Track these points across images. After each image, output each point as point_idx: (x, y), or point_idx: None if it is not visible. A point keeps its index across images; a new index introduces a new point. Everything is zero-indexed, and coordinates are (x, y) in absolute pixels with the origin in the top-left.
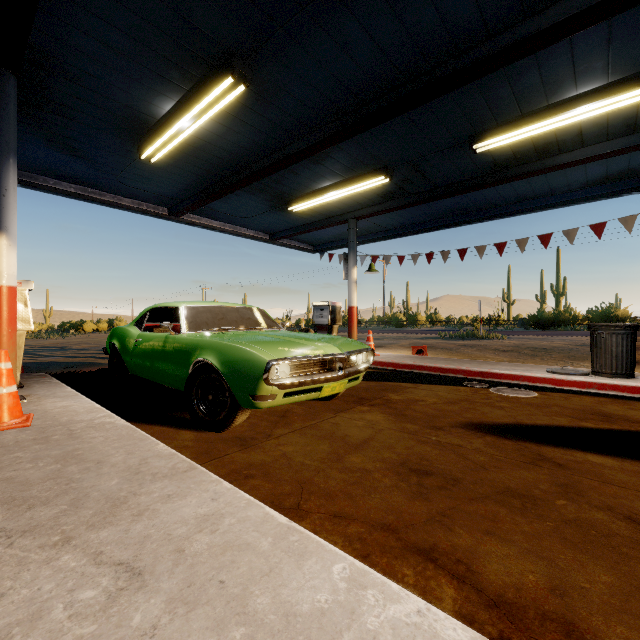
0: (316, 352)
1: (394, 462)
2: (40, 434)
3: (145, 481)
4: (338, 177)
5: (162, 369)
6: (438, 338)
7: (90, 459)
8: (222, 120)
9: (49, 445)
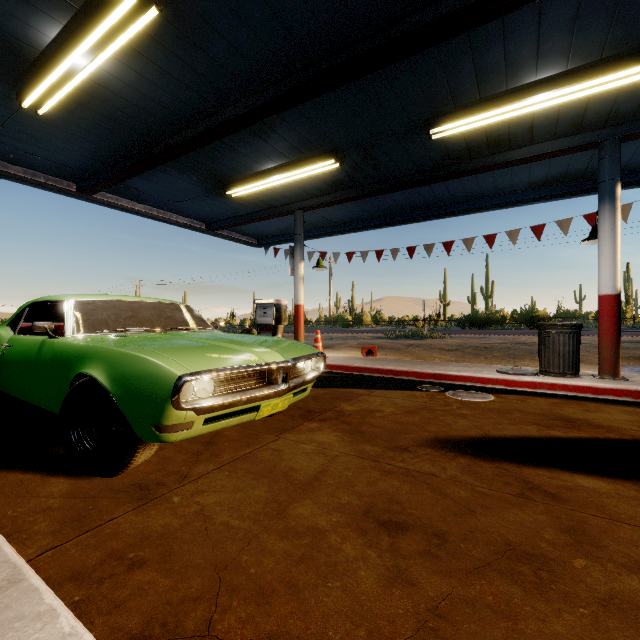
0: (251, 360)
1: (355, 508)
2: None
3: None
4: (283, 158)
5: (35, 386)
6: (385, 338)
7: None
8: (133, 63)
9: None
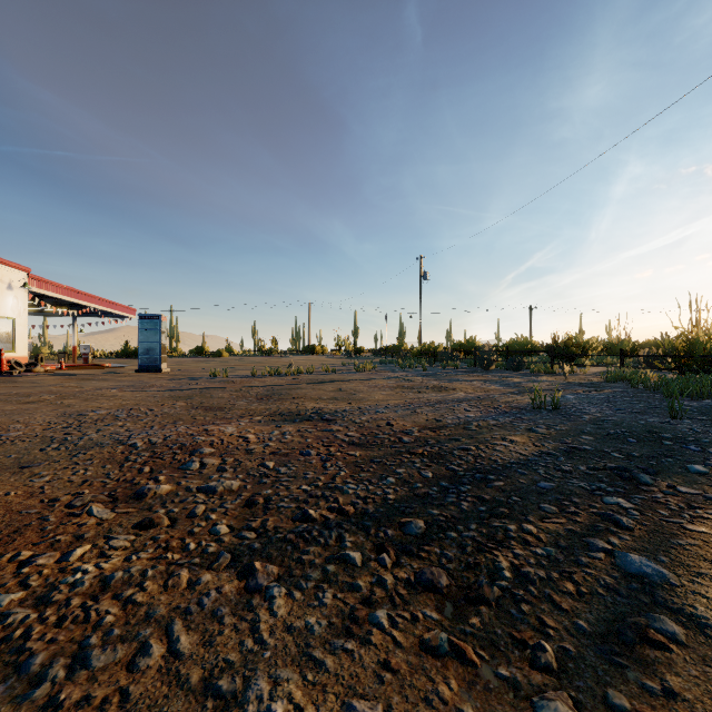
0: None
1: None
2: None
3: None
4: None
5: None
6: None
7: None
8: None
9: None
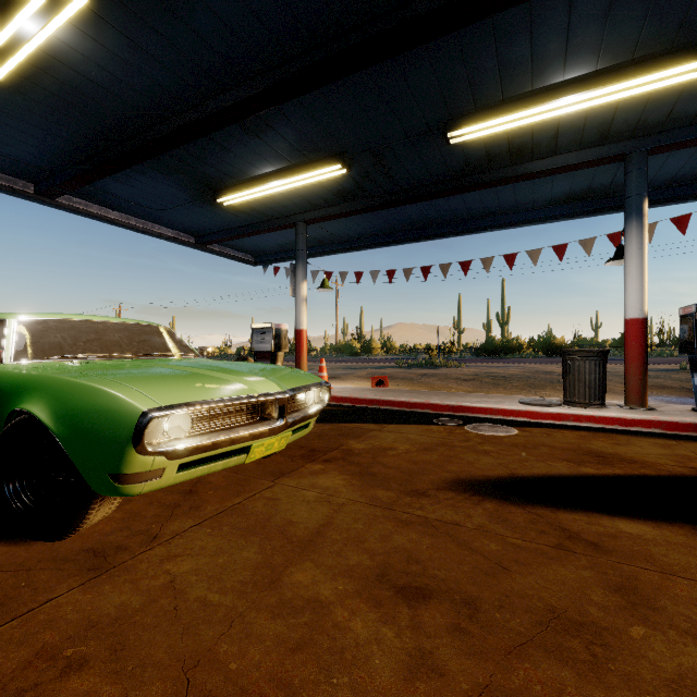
0: (240, 391)
1: (366, 571)
2: None
3: None
4: (283, 161)
5: None
6: (396, 367)
7: None
8: (98, 34)
9: None
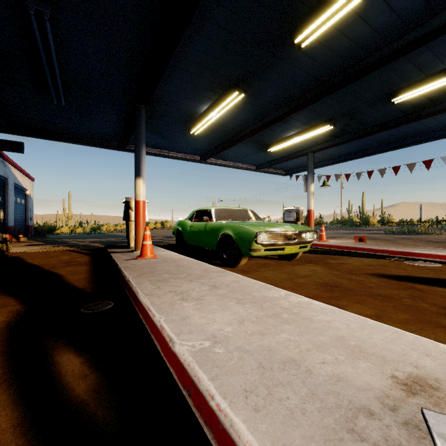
0: (281, 229)
1: (321, 283)
2: (163, 260)
3: (209, 272)
4: (299, 129)
5: (204, 239)
6: (383, 233)
7: (186, 267)
8: (231, 109)
9: (169, 263)
